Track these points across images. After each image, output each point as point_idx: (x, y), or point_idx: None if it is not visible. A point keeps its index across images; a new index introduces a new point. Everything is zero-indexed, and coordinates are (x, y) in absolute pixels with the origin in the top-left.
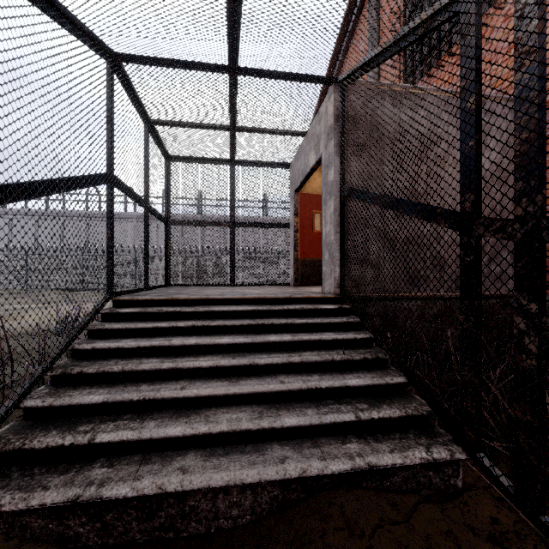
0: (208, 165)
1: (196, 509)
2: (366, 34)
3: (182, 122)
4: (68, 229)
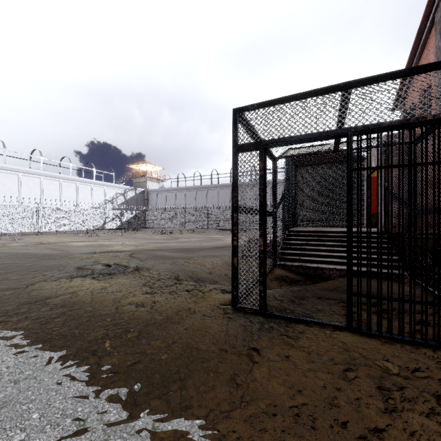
0: (315, 167)
1: (325, 272)
2: (434, 48)
3: (306, 157)
4: (221, 194)
